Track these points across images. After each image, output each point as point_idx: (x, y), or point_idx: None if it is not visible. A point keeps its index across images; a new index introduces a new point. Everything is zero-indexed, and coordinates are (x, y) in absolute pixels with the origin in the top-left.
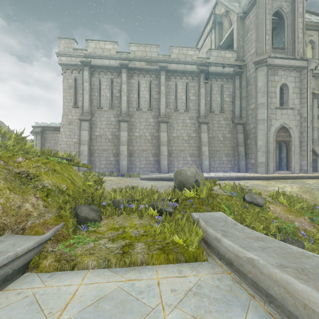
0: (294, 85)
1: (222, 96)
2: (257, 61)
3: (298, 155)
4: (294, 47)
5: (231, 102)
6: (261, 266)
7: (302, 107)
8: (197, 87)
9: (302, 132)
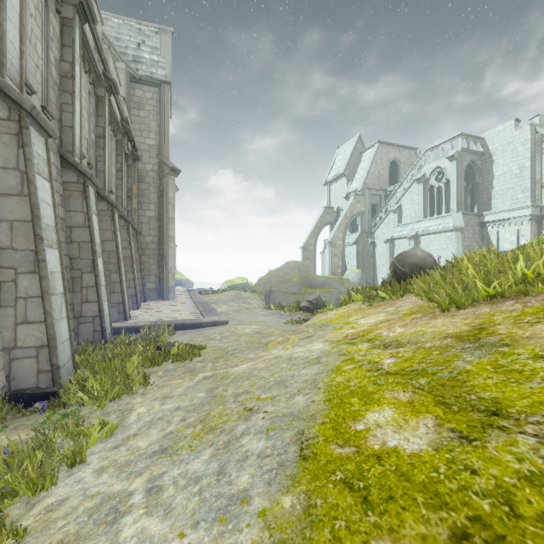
0: None
1: None
2: (174, 168)
3: None
4: None
5: (126, 195)
6: None
7: None
8: (115, 153)
9: None
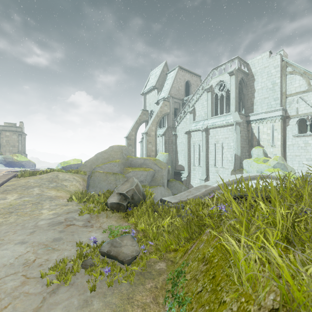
0: None
1: None
2: None
3: None
4: None
5: None
6: (207, 189)
7: None
8: None
9: None
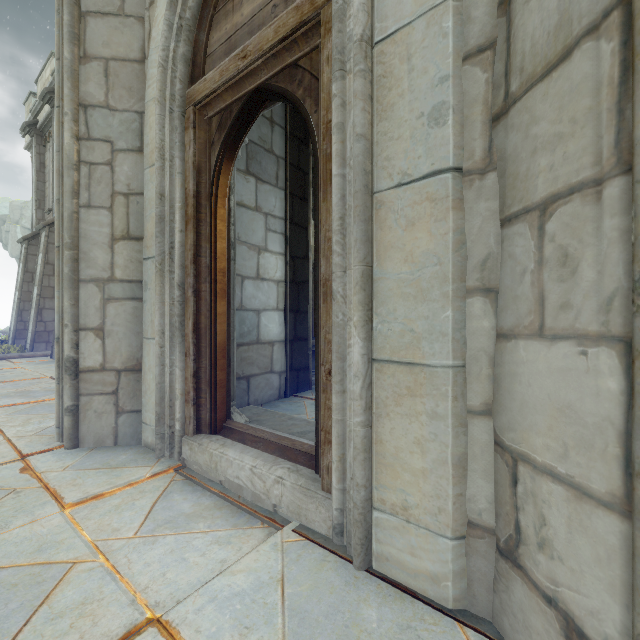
0: None
1: None
2: None
3: (437, 216)
4: None
5: None
6: None
7: None
8: None
9: None
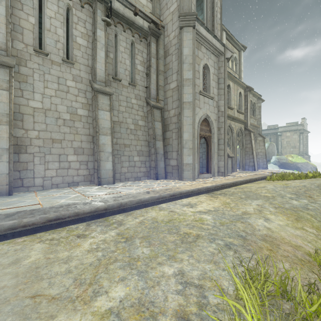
0: (214, 72)
1: (132, 61)
2: (184, 14)
3: (216, 154)
4: (213, 27)
5: (144, 74)
6: None
7: (219, 99)
8: (91, 25)
9: (219, 129)
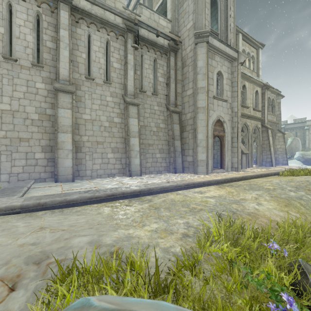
0: (227, 76)
1: (155, 74)
2: (198, 33)
3: (230, 151)
4: (227, 36)
5: (165, 84)
6: None
7: (233, 101)
8: (123, 52)
9: (233, 128)
